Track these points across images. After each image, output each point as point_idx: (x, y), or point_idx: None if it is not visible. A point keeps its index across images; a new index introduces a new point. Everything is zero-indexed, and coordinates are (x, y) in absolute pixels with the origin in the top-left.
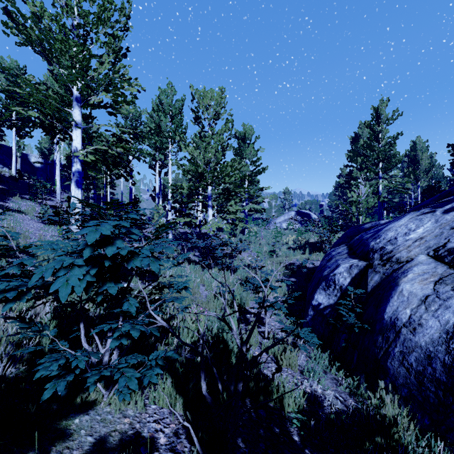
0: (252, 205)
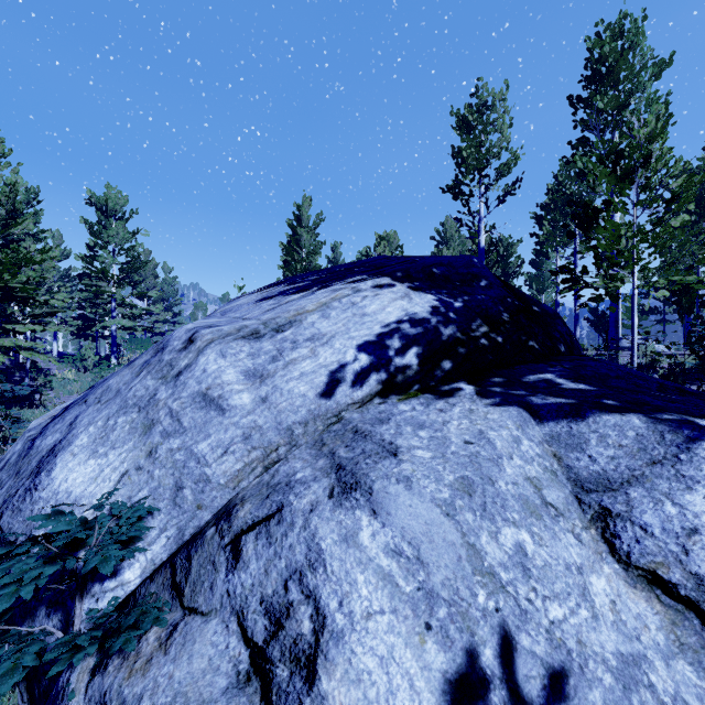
0: (119, 320)
